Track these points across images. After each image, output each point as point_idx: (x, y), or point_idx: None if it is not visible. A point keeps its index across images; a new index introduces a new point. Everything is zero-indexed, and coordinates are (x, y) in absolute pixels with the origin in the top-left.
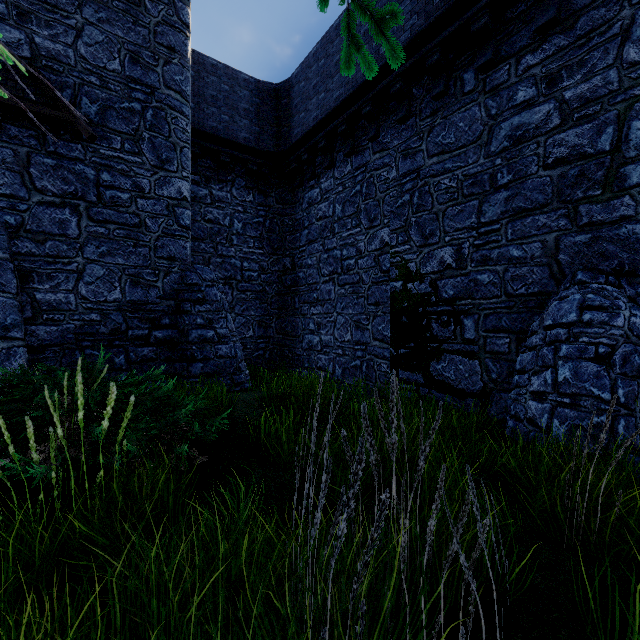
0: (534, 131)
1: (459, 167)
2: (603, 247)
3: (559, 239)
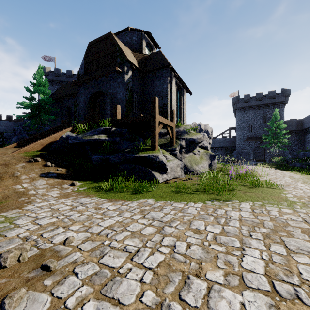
0: None
1: None
2: None
3: None
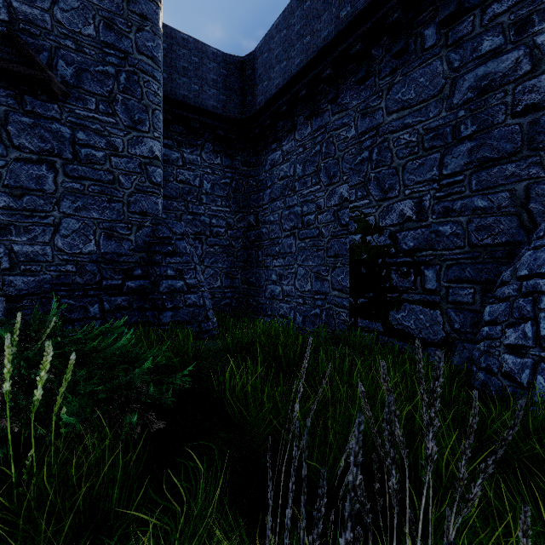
0: (501, 80)
1: (419, 122)
2: None
3: (530, 188)
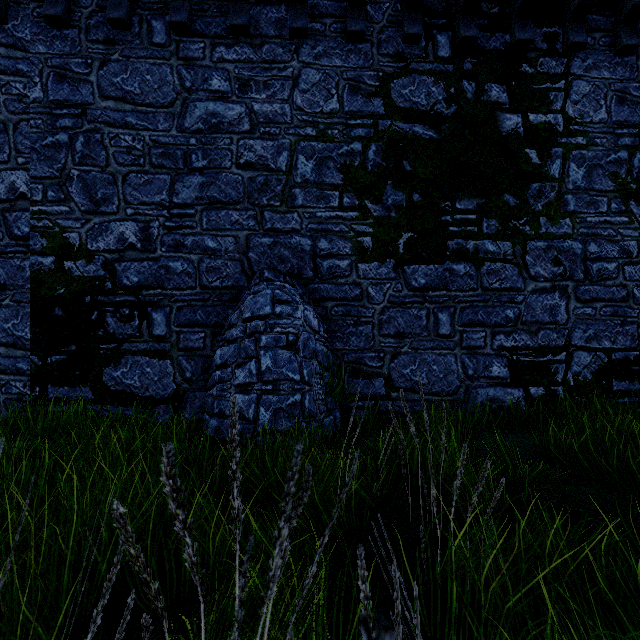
0: (228, 126)
1: (146, 128)
2: (281, 251)
3: (249, 238)
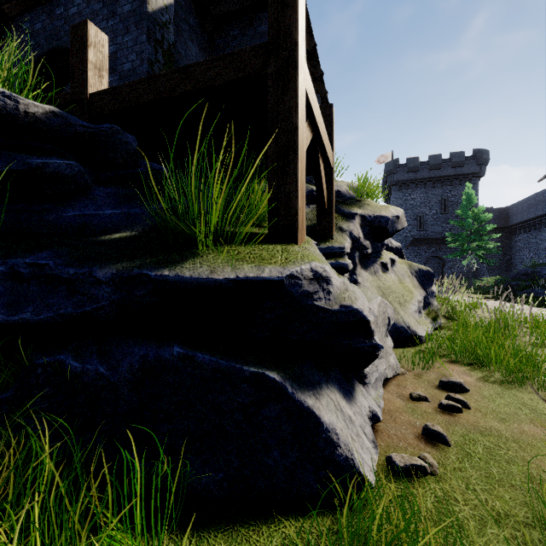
0: None
1: (543, 244)
2: None
3: None
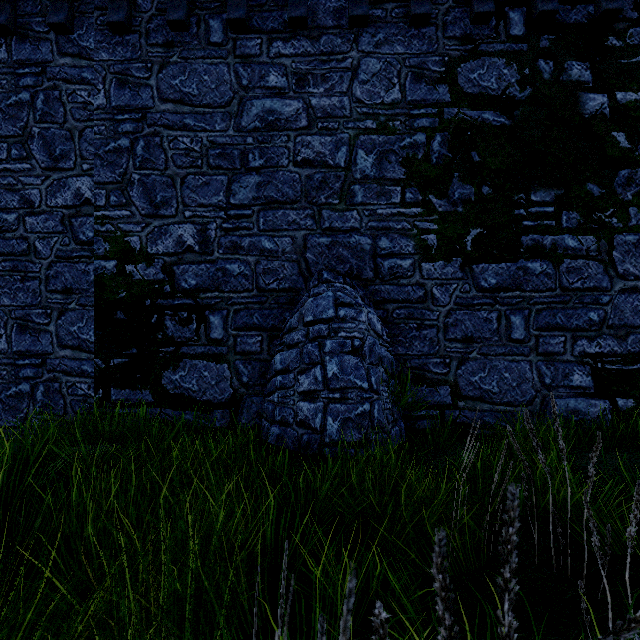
0: (285, 123)
1: (204, 129)
2: (340, 251)
3: (307, 238)
